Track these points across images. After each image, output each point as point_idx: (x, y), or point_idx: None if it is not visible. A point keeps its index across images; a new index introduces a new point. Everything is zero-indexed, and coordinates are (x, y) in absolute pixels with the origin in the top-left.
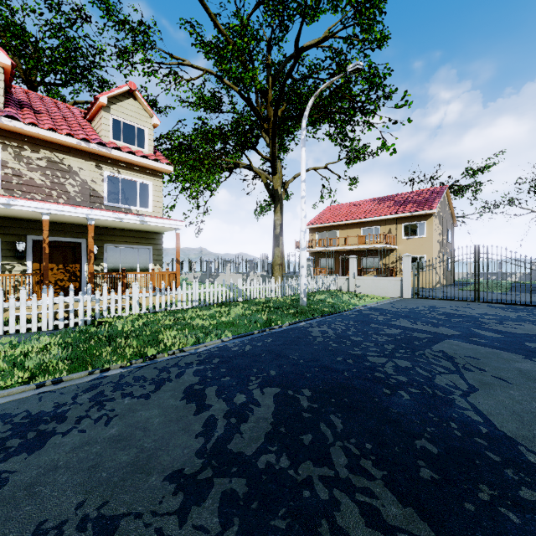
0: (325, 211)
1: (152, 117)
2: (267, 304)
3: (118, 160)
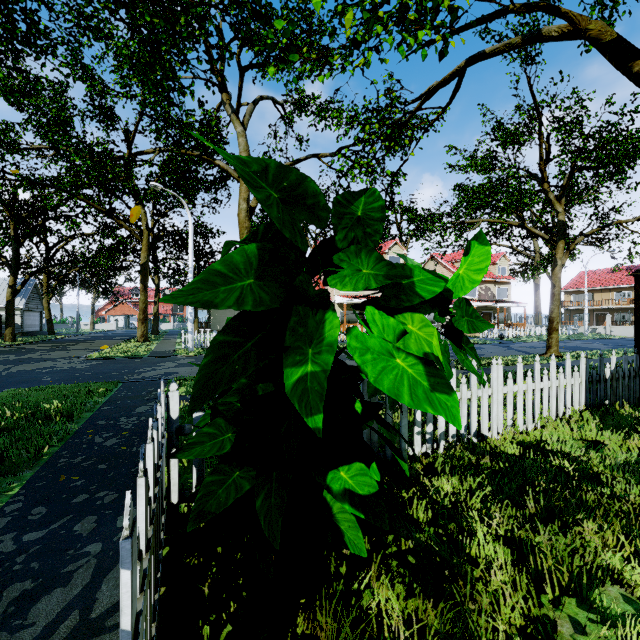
0: (578, 277)
1: (509, 262)
2: (569, 335)
3: (499, 281)
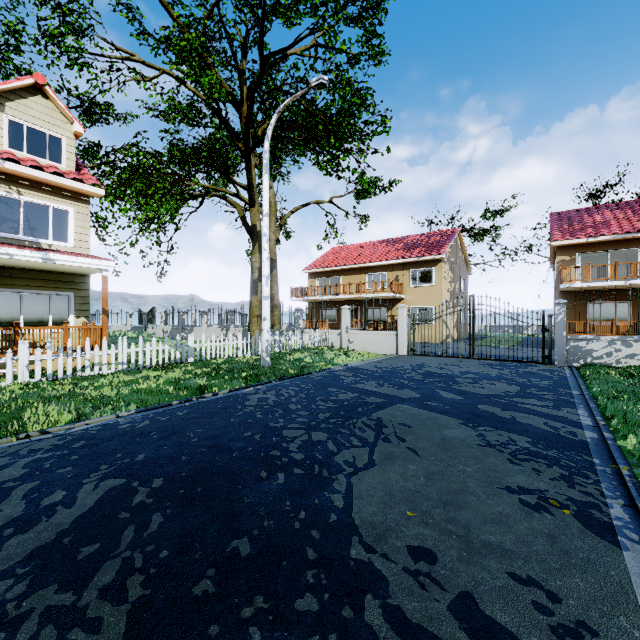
0: (328, 253)
1: (73, 123)
2: (221, 366)
3: (18, 176)
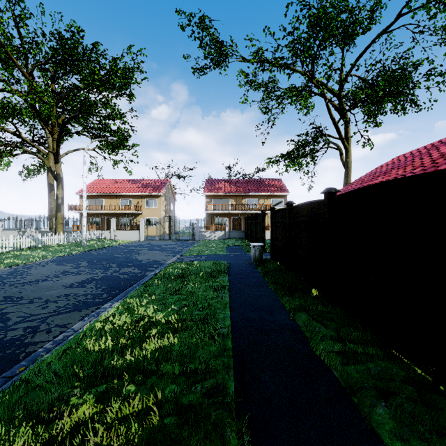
0: (93, 183)
1: None
2: (62, 246)
3: None
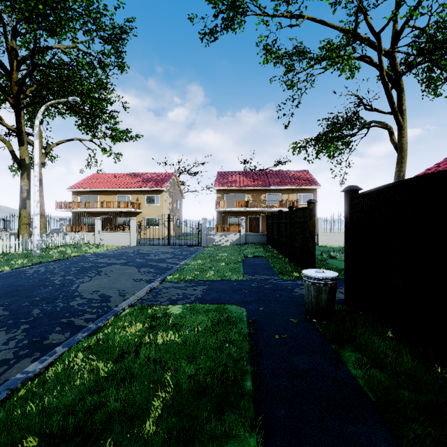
0: (89, 177)
1: None
2: None
3: None
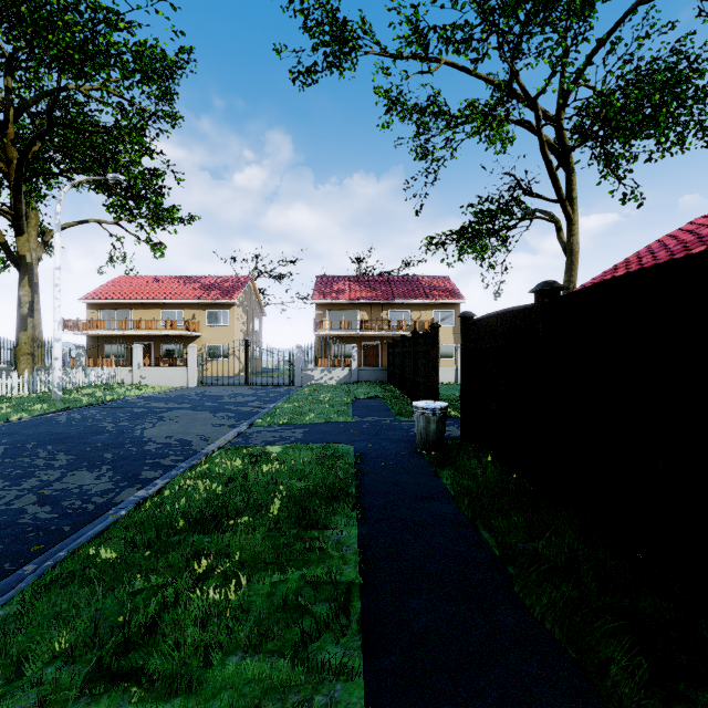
0: (115, 282)
1: None
2: (4, 402)
3: None
